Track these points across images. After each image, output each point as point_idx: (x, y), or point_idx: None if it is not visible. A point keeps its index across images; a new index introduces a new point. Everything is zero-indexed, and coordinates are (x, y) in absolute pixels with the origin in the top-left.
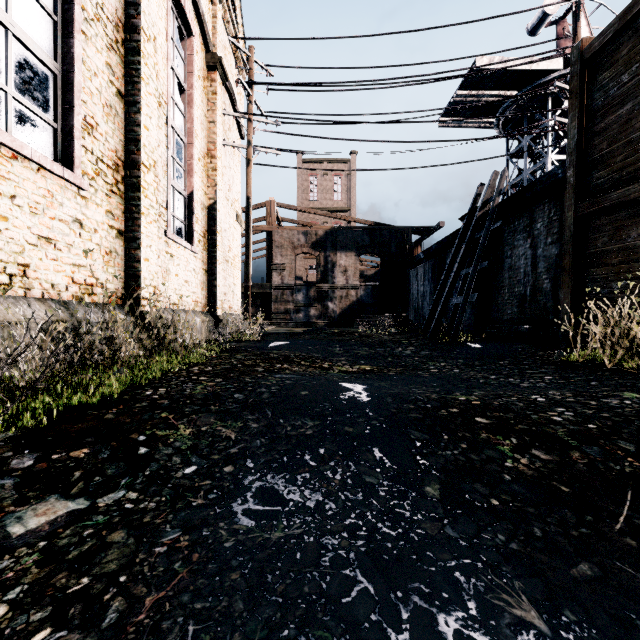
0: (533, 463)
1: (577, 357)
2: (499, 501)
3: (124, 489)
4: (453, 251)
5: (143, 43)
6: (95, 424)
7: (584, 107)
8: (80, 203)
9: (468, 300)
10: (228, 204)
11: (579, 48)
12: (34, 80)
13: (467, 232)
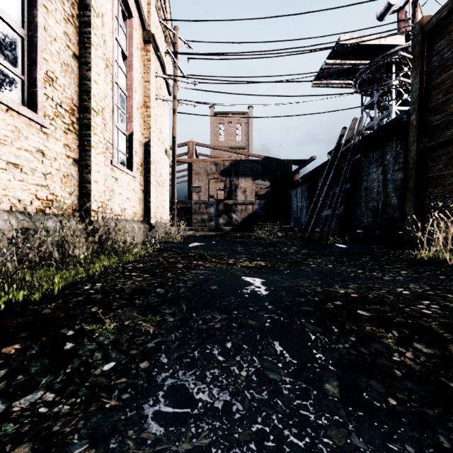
0: (418, 357)
1: (423, 256)
2: (396, 400)
3: (43, 389)
4: (324, 176)
5: (93, 18)
6: (32, 319)
7: (424, 68)
8: (42, 137)
9: (336, 212)
10: (159, 142)
11: (420, 23)
12: (5, 41)
13: (334, 162)
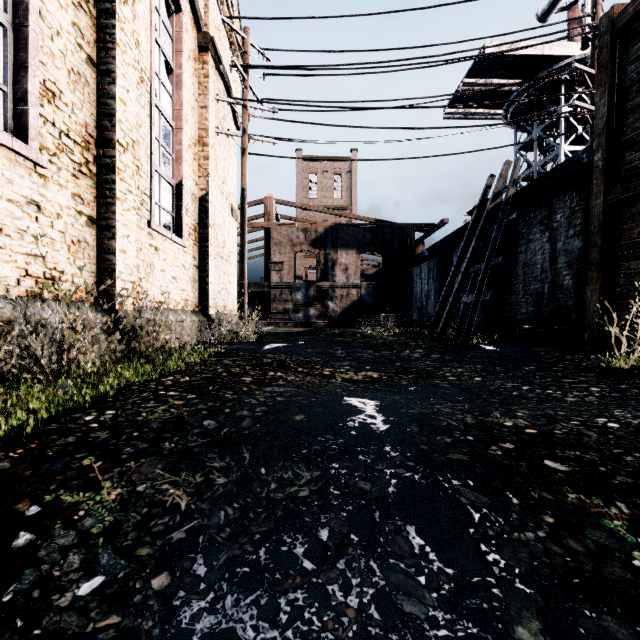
0: None
1: (621, 363)
2: None
3: None
4: (462, 246)
5: (118, 4)
6: None
7: (615, 82)
8: (37, 182)
9: (480, 298)
10: (222, 197)
11: (610, 16)
12: None
13: (476, 226)
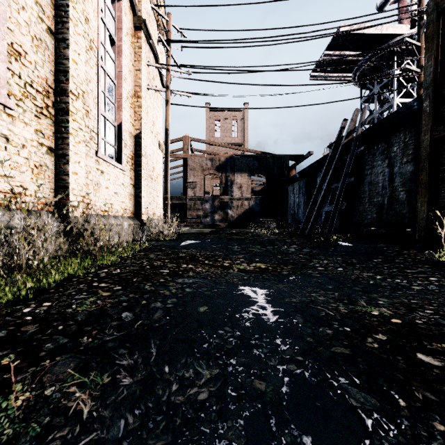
0: None
1: None
2: None
3: None
4: (324, 170)
5: None
6: None
7: (439, 49)
8: (6, 120)
9: (338, 208)
10: (152, 135)
11: (435, 0)
12: None
13: (334, 156)
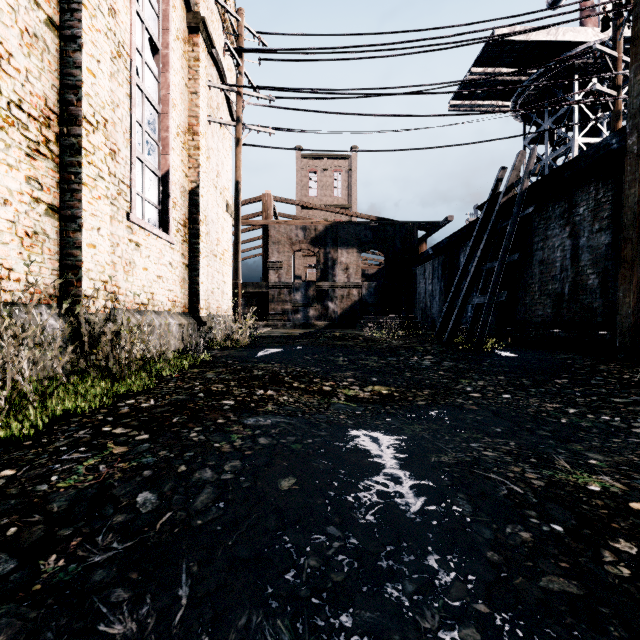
0: None
1: None
2: None
3: None
4: (471, 244)
5: None
6: None
7: None
8: None
9: (494, 299)
10: (216, 192)
11: None
12: None
13: (486, 222)
